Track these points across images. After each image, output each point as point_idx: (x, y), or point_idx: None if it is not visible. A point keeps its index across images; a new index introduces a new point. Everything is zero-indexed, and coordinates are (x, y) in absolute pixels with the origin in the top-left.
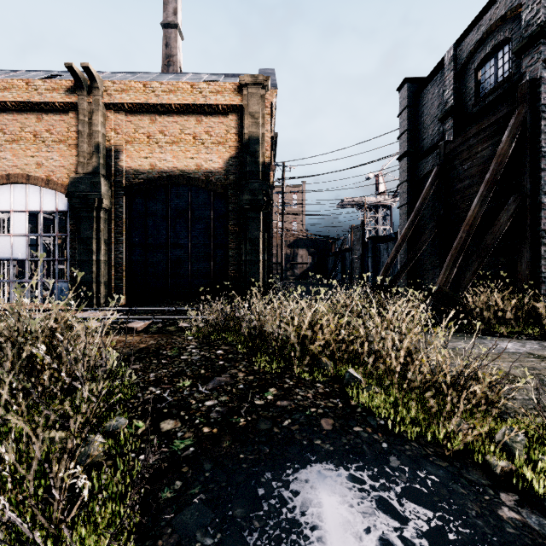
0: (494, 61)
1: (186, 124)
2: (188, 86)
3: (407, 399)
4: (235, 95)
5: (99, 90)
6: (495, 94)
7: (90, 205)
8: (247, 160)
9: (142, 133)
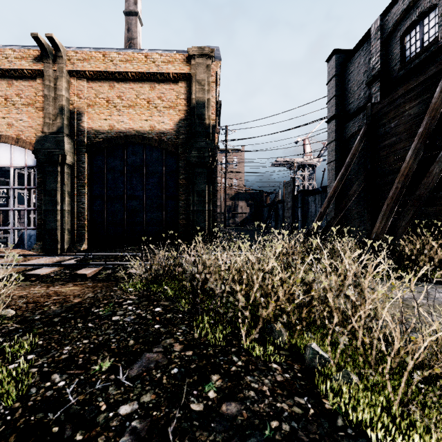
0: (420, 28)
1: (141, 91)
2: (143, 56)
3: (409, 406)
4: (184, 65)
5: (63, 59)
6: (421, 57)
7: (55, 160)
8: (195, 122)
9: (102, 98)
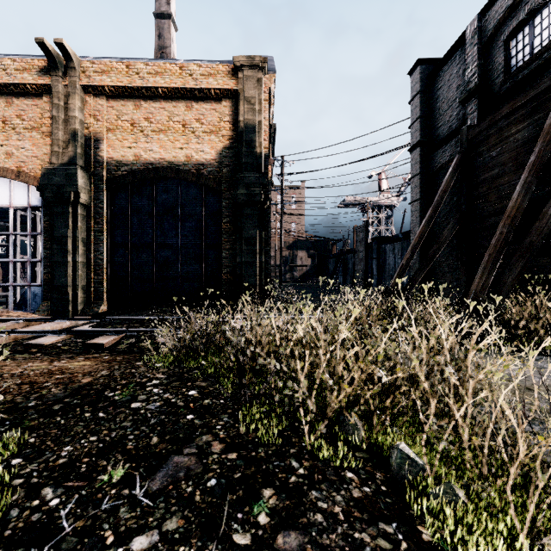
0: (529, 29)
1: (174, 111)
2: (177, 68)
3: (543, 539)
4: (228, 79)
5: (76, 71)
6: (531, 66)
7: (66, 199)
8: (243, 151)
9: (126, 120)
